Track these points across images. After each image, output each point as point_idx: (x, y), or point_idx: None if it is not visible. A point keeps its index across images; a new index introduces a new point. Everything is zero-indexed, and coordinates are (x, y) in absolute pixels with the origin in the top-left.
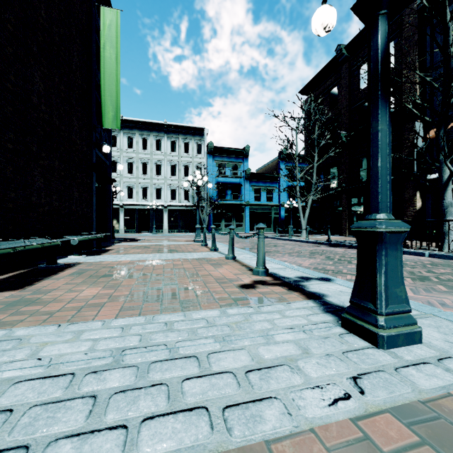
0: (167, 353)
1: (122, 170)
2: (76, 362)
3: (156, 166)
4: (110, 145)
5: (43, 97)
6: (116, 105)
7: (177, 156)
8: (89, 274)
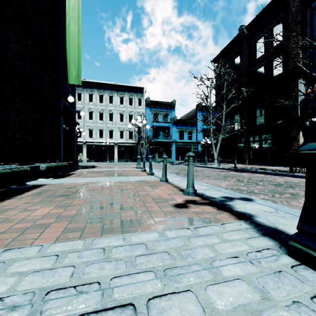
0: (98, 298)
1: (85, 118)
2: None
3: (109, 115)
4: (75, 97)
5: (18, 55)
6: (78, 67)
7: (124, 107)
8: (49, 194)
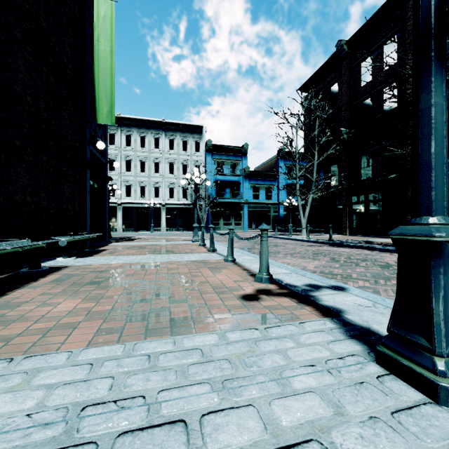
0: (144, 414)
1: (120, 168)
2: (9, 434)
3: (154, 164)
4: (106, 142)
5: (29, 88)
6: (111, 100)
7: (175, 154)
8: (73, 280)
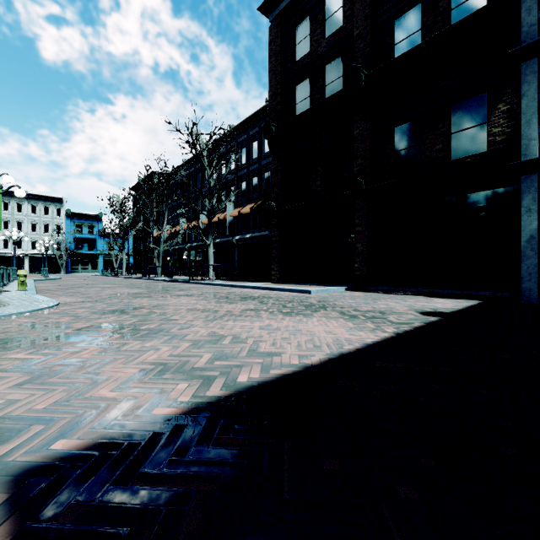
0: None
1: None
2: None
3: (17, 224)
4: None
5: None
6: None
7: (38, 217)
8: None
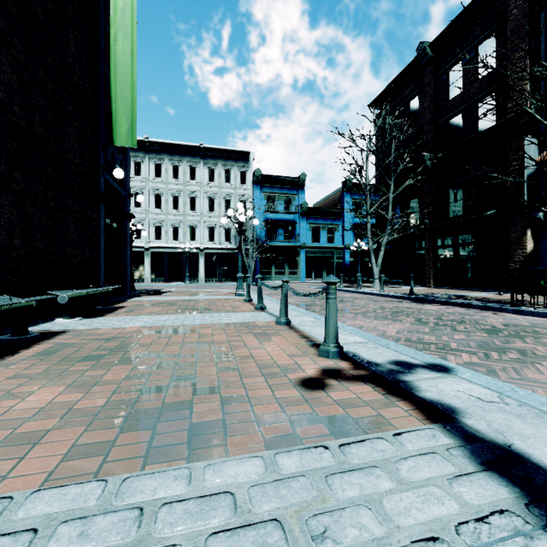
0: None
1: (147, 205)
2: None
3: (189, 199)
4: (127, 170)
5: (17, 94)
6: (131, 116)
7: (216, 186)
8: (66, 353)
